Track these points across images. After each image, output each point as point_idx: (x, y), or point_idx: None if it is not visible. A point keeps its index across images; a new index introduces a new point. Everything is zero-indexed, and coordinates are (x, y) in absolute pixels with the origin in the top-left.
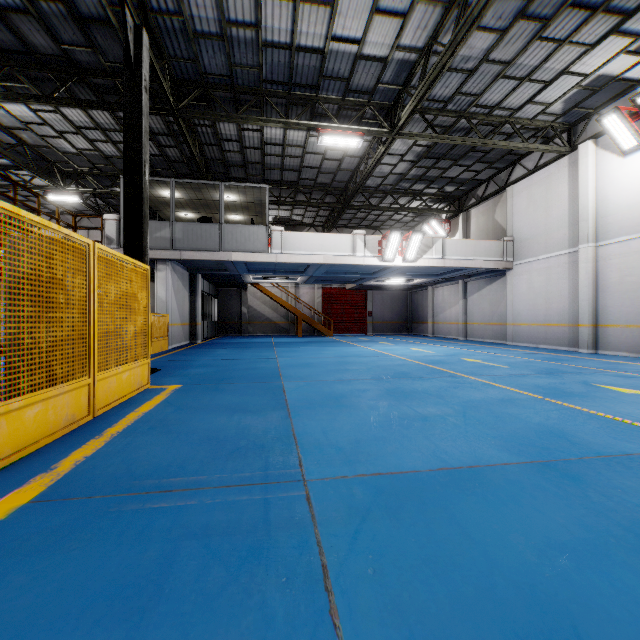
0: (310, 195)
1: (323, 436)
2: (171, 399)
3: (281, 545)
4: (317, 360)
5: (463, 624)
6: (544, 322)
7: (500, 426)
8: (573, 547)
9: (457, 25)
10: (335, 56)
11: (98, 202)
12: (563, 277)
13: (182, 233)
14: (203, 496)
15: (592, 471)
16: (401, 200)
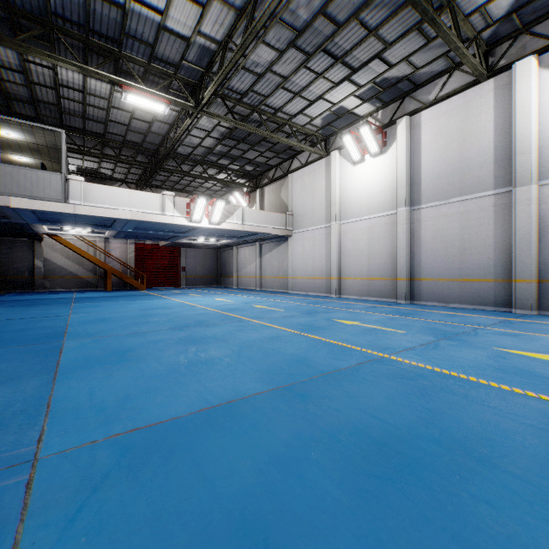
0: (120, 151)
1: (87, 398)
2: None
3: None
4: (118, 314)
5: None
6: (311, 276)
7: (264, 360)
8: (286, 458)
9: (246, 32)
10: (138, 18)
11: None
12: (322, 244)
13: None
14: None
15: (316, 387)
16: (210, 171)
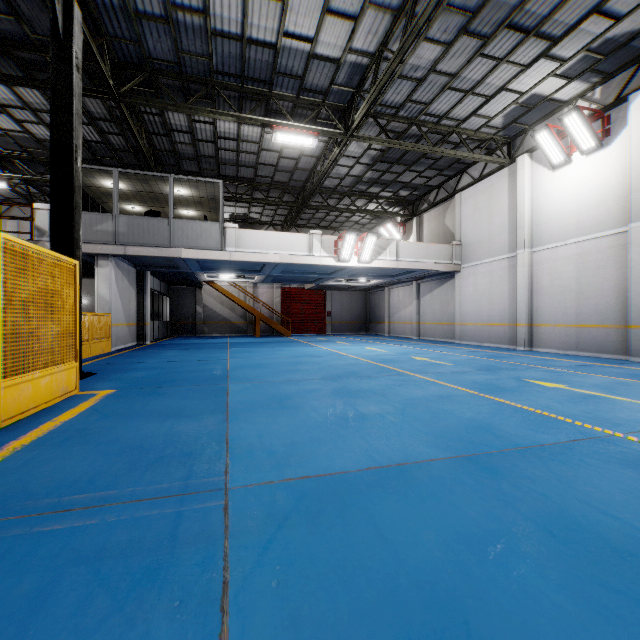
0: (268, 193)
1: (258, 440)
2: (99, 406)
3: (183, 563)
4: (270, 361)
5: (358, 633)
6: (488, 322)
7: (434, 422)
8: (479, 540)
9: (405, 33)
10: (288, 53)
11: (31, 190)
12: (504, 280)
13: (127, 227)
14: (107, 513)
15: (509, 463)
16: (358, 202)
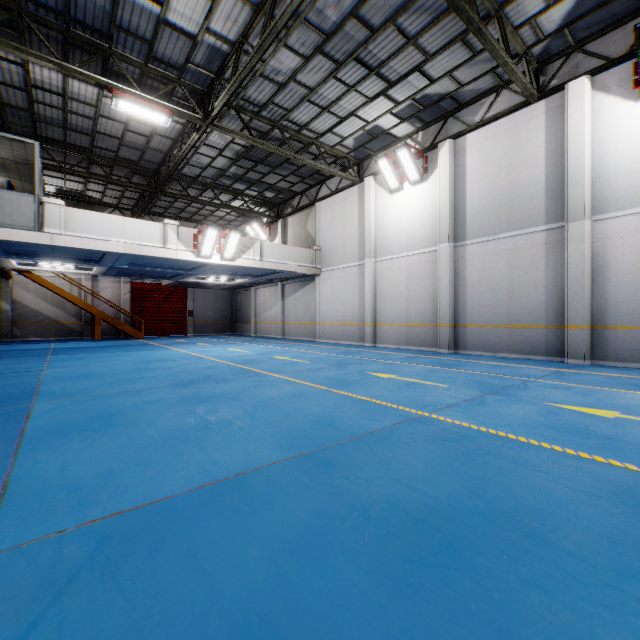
0: (111, 170)
1: (58, 475)
2: None
3: None
4: (107, 369)
5: None
6: (342, 322)
7: (283, 422)
8: (304, 543)
9: (264, 32)
10: (132, 8)
11: None
12: (355, 284)
13: None
14: None
15: (343, 454)
16: (223, 197)
